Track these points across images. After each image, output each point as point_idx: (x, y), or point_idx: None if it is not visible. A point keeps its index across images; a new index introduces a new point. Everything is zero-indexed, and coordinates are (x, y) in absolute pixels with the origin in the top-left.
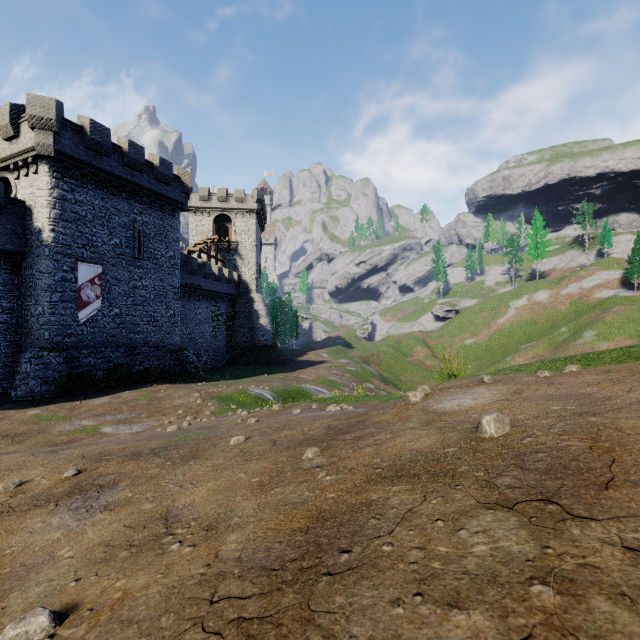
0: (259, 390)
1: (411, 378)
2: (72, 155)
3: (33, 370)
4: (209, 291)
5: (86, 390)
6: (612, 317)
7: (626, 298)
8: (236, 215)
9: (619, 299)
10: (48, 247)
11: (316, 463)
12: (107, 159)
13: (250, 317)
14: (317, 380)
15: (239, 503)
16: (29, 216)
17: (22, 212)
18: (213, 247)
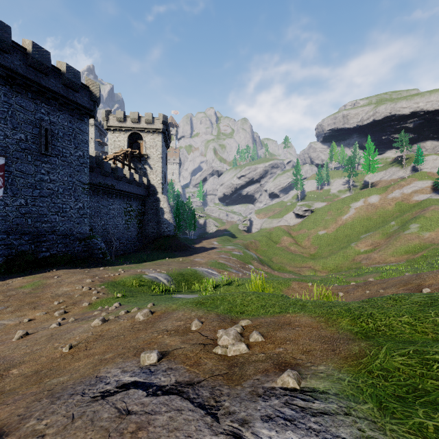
0: (155, 274)
1: (280, 260)
2: None
3: None
4: (121, 191)
5: None
6: (431, 213)
7: (438, 200)
8: (146, 133)
9: (432, 201)
10: None
11: None
12: (9, 56)
13: (157, 213)
14: (209, 263)
15: None
16: None
17: None
18: (127, 158)
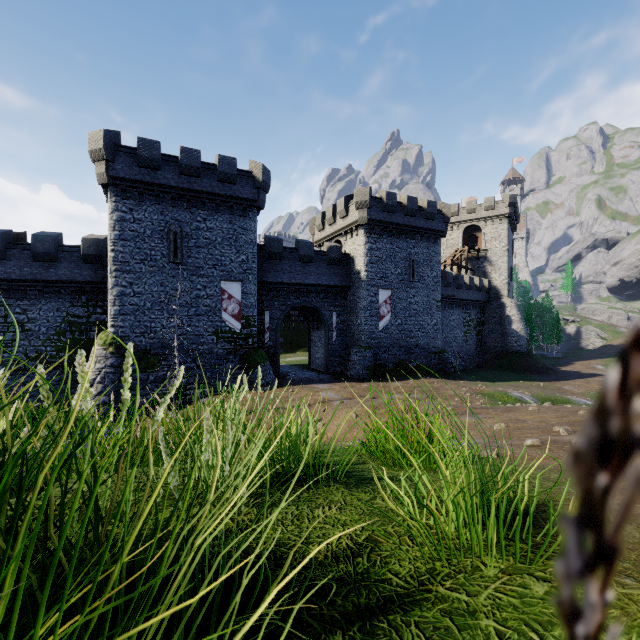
0: (518, 394)
1: None
2: (376, 219)
3: (358, 360)
4: (461, 300)
5: (383, 376)
6: None
7: None
8: (485, 223)
9: None
10: (363, 282)
11: (585, 415)
12: (394, 214)
13: (501, 322)
14: (587, 394)
15: (549, 419)
16: (352, 263)
17: (349, 261)
18: (462, 257)
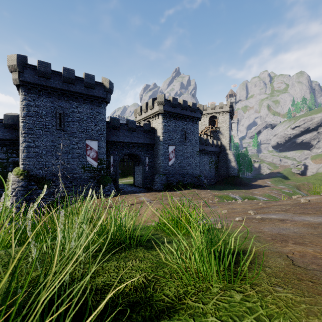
0: (234, 195)
1: None
2: (167, 110)
3: (158, 181)
4: (208, 151)
5: (171, 188)
6: None
7: None
8: (219, 115)
9: None
10: (161, 142)
11: (262, 205)
12: (176, 108)
13: (226, 162)
14: (263, 195)
15: (247, 207)
16: (156, 132)
17: (154, 131)
18: (208, 131)
